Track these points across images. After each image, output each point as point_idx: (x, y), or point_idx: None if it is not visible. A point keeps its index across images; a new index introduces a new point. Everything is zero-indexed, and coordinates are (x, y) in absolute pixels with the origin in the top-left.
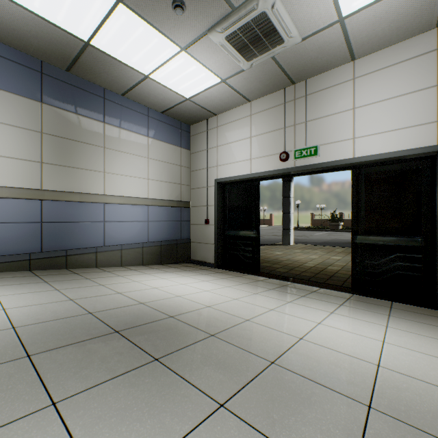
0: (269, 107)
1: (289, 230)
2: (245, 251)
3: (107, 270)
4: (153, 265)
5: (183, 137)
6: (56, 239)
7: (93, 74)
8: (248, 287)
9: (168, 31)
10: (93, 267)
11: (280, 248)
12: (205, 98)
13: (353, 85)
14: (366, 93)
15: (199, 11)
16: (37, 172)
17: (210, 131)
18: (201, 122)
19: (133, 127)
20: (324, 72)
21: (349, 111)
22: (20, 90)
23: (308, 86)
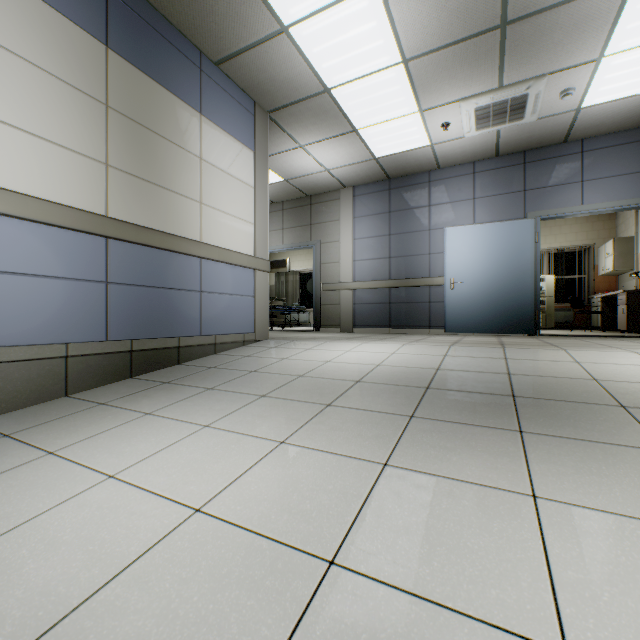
0: None
1: None
2: None
3: None
4: None
5: None
6: None
7: None
8: None
9: None
10: None
11: None
12: None
13: None
14: None
15: None
16: None
17: None
18: None
19: None
20: None
21: None
22: None
23: None
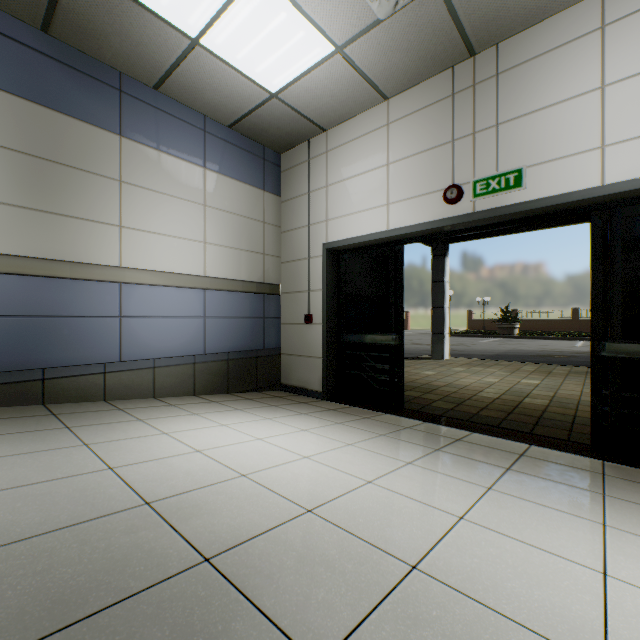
0: (424, 105)
1: (443, 335)
2: (376, 371)
3: (122, 407)
4: (213, 396)
5: (268, 174)
6: (22, 349)
7: (94, 37)
8: (391, 446)
9: None
10: (98, 400)
11: (429, 364)
12: (305, 92)
13: (601, 41)
14: (631, 52)
15: None
16: None
17: (314, 161)
18: (299, 147)
19: (177, 149)
20: (537, 24)
21: (591, 93)
22: None
23: (502, 56)
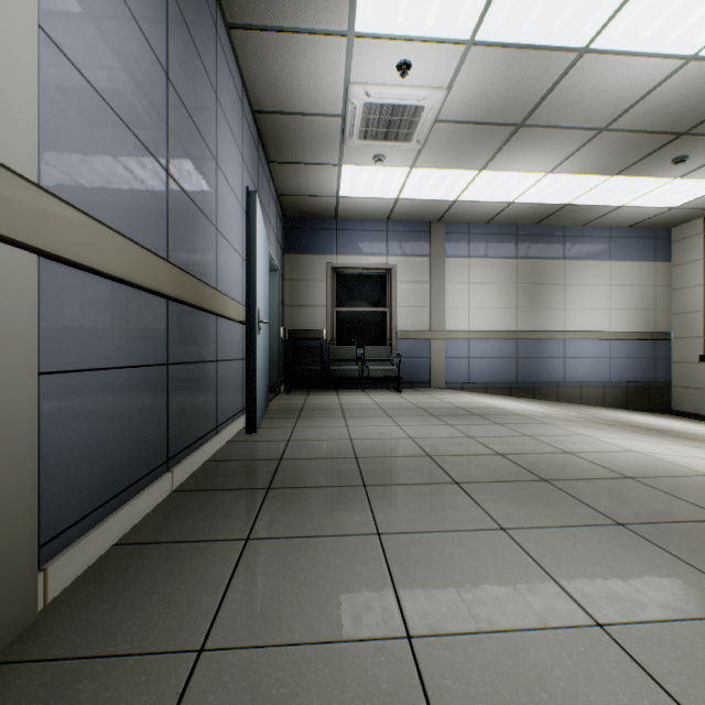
0: None
1: None
2: None
3: (572, 405)
4: (617, 409)
5: (658, 248)
6: (526, 373)
7: (558, 220)
8: None
9: (660, 174)
10: (554, 401)
11: None
12: (703, 201)
13: None
14: None
15: (704, 153)
16: (514, 317)
17: None
18: (691, 222)
19: (592, 255)
20: None
21: None
22: (503, 255)
23: None
